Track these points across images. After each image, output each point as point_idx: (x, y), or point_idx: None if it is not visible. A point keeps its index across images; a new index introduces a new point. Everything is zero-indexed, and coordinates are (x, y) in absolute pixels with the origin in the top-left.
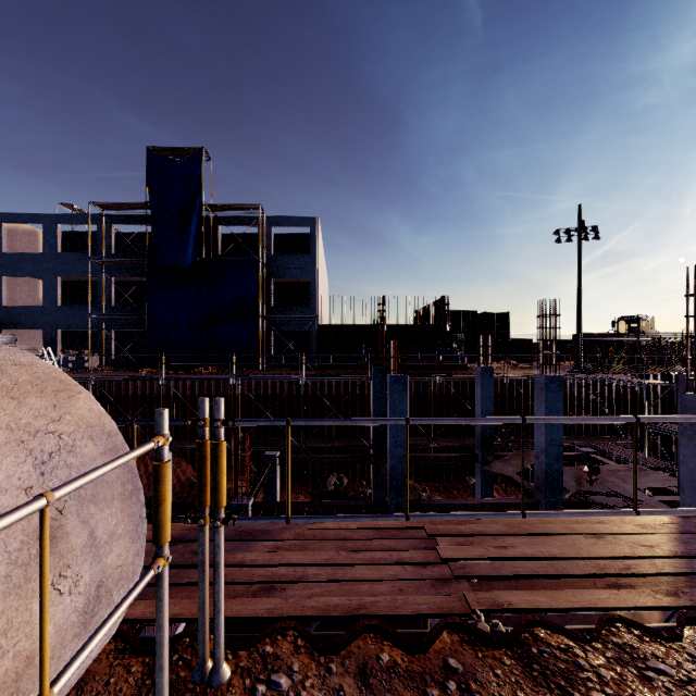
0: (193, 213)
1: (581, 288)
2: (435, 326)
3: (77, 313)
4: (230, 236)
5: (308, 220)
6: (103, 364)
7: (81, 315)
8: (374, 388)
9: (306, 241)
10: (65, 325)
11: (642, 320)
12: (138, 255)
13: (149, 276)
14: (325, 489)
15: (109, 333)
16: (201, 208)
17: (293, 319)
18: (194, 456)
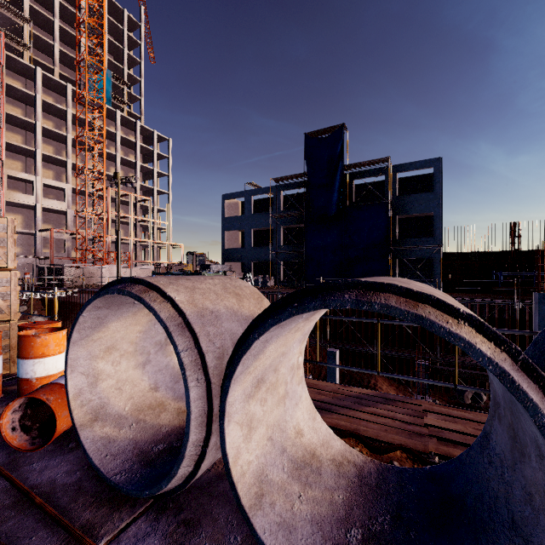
0: (336, 174)
1: None
2: None
3: (262, 251)
4: (357, 187)
5: (431, 161)
6: (276, 284)
7: (263, 252)
8: (539, 314)
9: (424, 181)
10: (255, 259)
11: None
12: (297, 209)
13: (306, 223)
14: (462, 402)
15: (279, 263)
16: (342, 169)
17: (416, 248)
18: (341, 353)
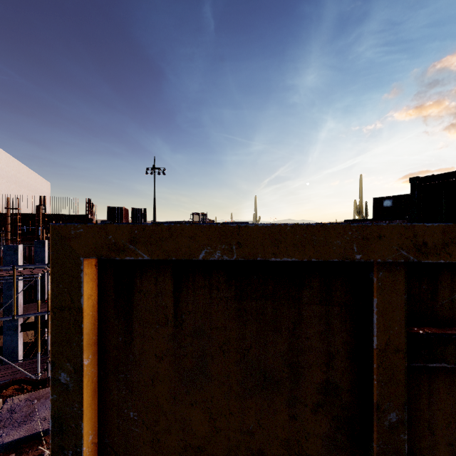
0: None
1: (155, 198)
2: (81, 215)
3: None
4: None
5: None
6: None
7: None
8: None
9: None
10: None
11: (200, 214)
12: None
13: None
14: None
15: None
16: None
17: None
18: None
